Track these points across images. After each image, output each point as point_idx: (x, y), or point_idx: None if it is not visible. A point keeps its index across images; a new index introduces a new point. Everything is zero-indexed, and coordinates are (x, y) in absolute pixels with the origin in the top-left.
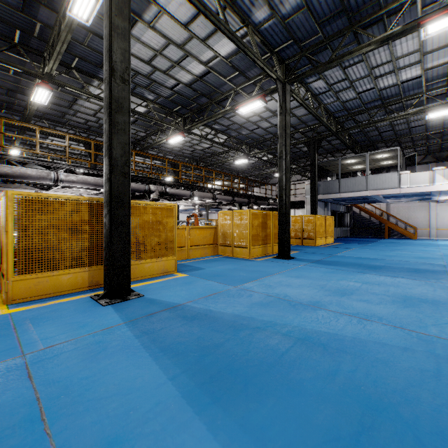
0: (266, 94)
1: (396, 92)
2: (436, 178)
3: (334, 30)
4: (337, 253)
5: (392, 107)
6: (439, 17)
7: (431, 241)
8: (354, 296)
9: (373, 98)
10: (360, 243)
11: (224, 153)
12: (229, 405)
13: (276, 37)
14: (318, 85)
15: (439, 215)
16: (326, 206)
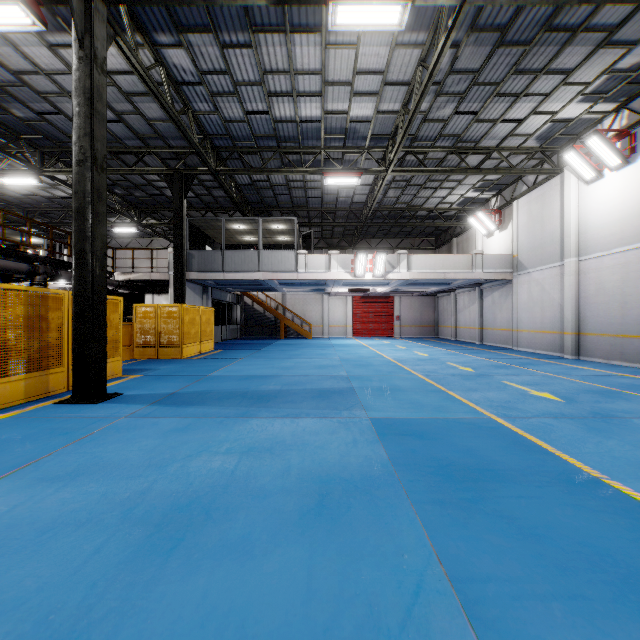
0: (42, 1)
1: (294, 133)
2: (332, 264)
3: None
4: (213, 372)
5: (289, 158)
6: None
7: (326, 340)
8: (211, 530)
9: (267, 132)
10: (251, 348)
11: None
12: None
13: None
14: (179, 61)
15: (331, 310)
16: (206, 291)
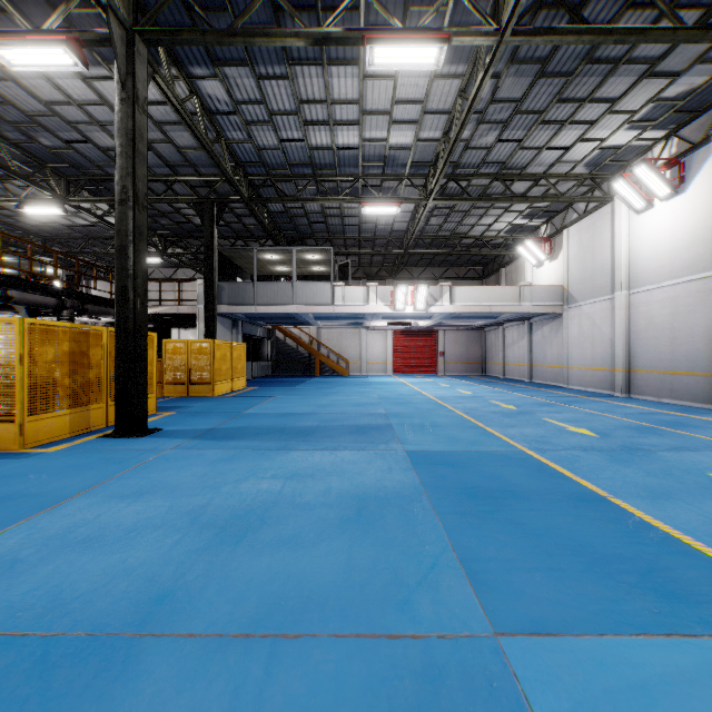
0: (85, 43)
1: (331, 161)
2: (371, 297)
3: None
4: (249, 409)
5: (325, 185)
6: (388, 40)
7: (364, 377)
8: (267, 530)
9: (302, 159)
10: (284, 386)
11: None
12: None
13: None
14: (214, 92)
15: (370, 345)
16: (235, 326)
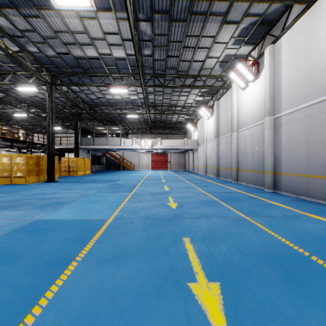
0: (39, 85)
1: (115, 102)
2: (134, 143)
3: (77, 71)
4: (85, 178)
5: (115, 107)
6: (113, 88)
7: (138, 171)
8: (73, 189)
9: (106, 101)
10: (104, 173)
11: (2, 104)
12: (11, 209)
13: (44, 60)
14: (75, 88)
15: (143, 159)
16: (89, 152)
